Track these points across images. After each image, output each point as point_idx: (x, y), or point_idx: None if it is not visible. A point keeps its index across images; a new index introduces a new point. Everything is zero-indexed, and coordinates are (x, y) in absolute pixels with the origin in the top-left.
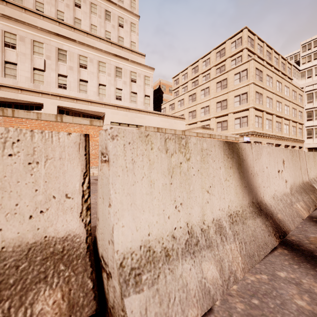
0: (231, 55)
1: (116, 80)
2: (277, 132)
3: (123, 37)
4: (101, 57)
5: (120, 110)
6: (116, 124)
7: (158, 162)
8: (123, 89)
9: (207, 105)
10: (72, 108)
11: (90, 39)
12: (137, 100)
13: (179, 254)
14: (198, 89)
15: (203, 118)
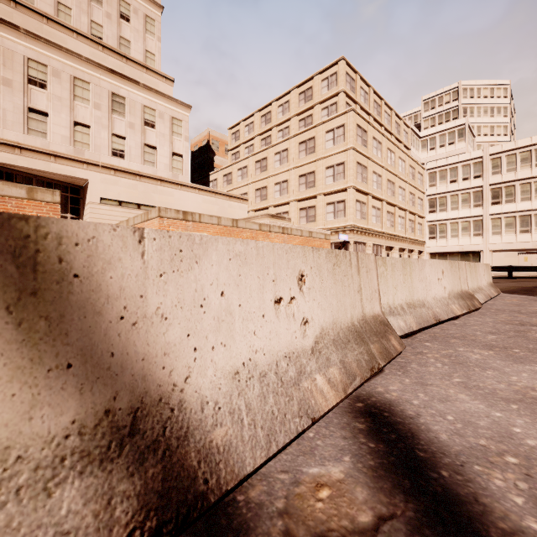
0: (322, 100)
1: (113, 120)
2: (388, 229)
3: (129, 39)
4: (79, 69)
5: (121, 176)
6: (112, 203)
7: None
8: (128, 138)
9: (285, 179)
10: (10, 165)
11: (56, 32)
12: (157, 161)
13: None
14: (271, 152)
15: (278, 200)
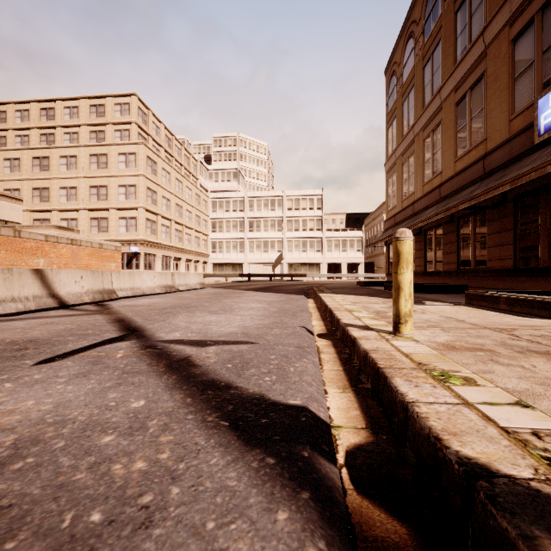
0: (115, 122)
1: None
2: (177, 243)
3: None
4: None
5: None
6: None
7: (0, 276)
8: None
9: (74, 185)
10: None
11: None
12: None
13: (9, 301)
14: (55, 153)
15: (65, 205)
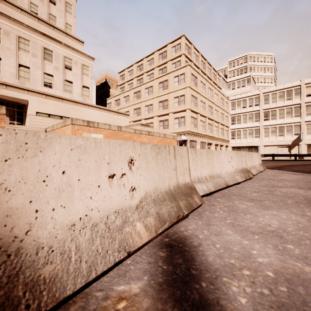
0: (172, 59)
1: (45, 64)
2: (209, 133)
3: (55, 15)
4: (22, 32)
5: (49, 99)
6: (44, 115)
7: None
8: (54, 76)
9: (151, 103)
10: None
11: (7, 7)
12: (73, 90)
13: None
14: (143, 87)
15: (147, 115)
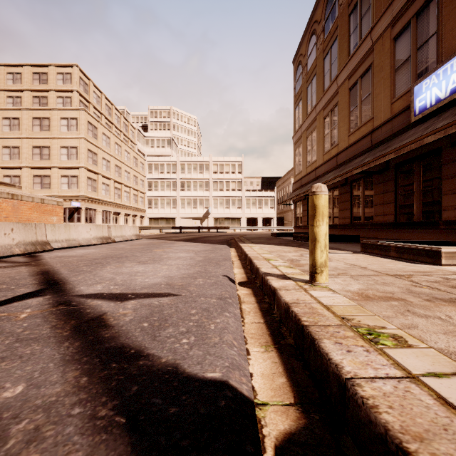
0: (57, 89)
1: None
2: (116, 200)
3: None
4: None
5: None
6: None
7: None
8: None
9: (16, 145)
10: None
11: None
12: None
13: None
14: None
15: (7, 163)
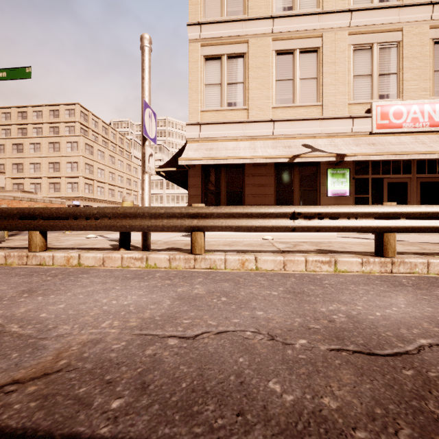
0: (65, 121)
1: None
2: (110, 198)
3: None
4: None
5: None
6: None
7: None
8: None
9: (38, 162)
10: None
11: None
12: None
13: None
14: (27, 141)
15: (33, 174)
